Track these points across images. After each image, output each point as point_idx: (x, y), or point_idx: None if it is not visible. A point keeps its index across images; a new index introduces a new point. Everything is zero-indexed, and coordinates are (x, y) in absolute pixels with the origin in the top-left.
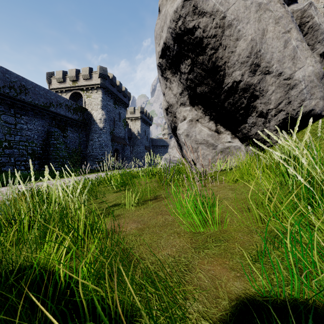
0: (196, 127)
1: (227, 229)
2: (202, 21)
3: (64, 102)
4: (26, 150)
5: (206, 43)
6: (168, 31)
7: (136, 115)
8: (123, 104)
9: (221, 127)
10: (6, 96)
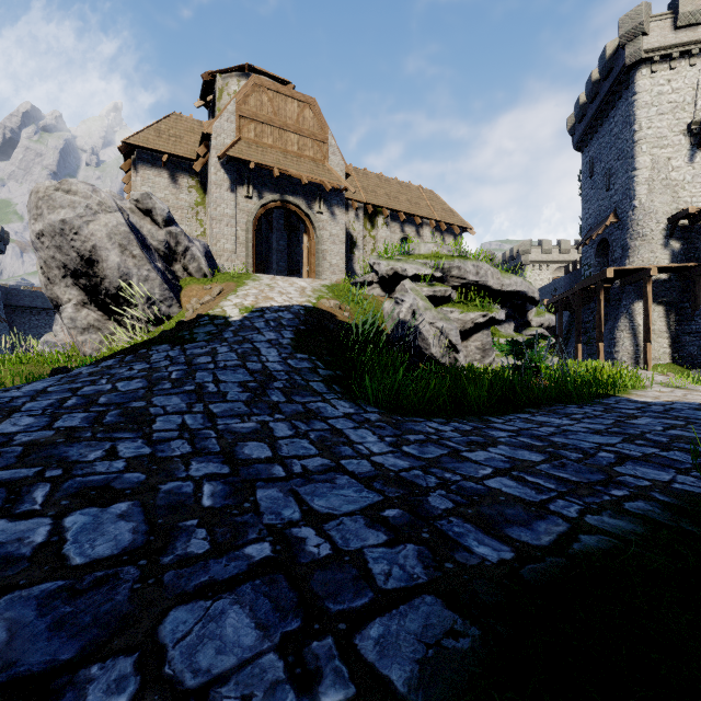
0: (83, 312)
1: None
2: (79, 239)
3: None
4: None
5: (84, 254)
6: (46, 227)
7: None
8: None
9: (107, 316)
10: None
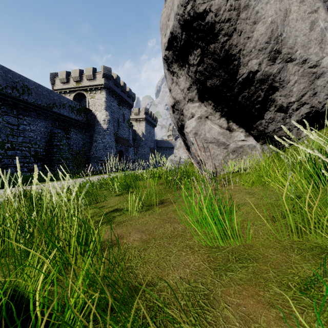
0: (206, 124)
1: (252, 243)
2: (215, 3)
3: (67, 102)
4: (28, 151)
5: (219, 29)
6: (175, 18)
7: (140, 116)
8: (127, 105)
9: (234, 124)
10: (9, 97)
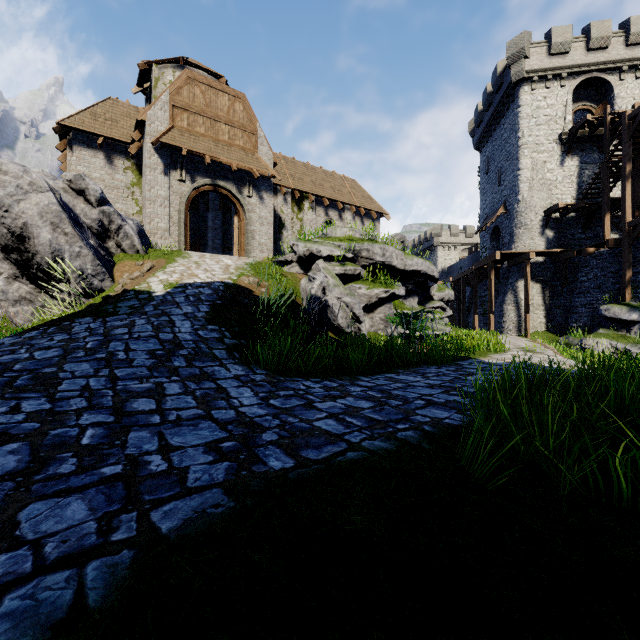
0: (14, 285)
1: None
2: (9, 216)
3: None
4: None
5: (15, 230)
6: None
7: None
8: None
9: (40, 289)
10: None
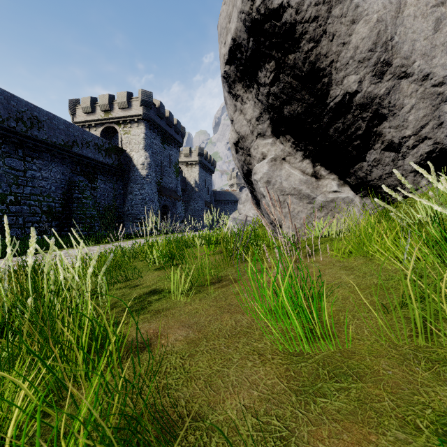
0: (282, 169)
1: (353, 349)
2: None
3: (93, 139)
4: (39, 206)
5: (301, 32)
6: (239, 17)
7: (193, 158)
8: (174, 143)
9: (323, 169)
10: (12, 132)
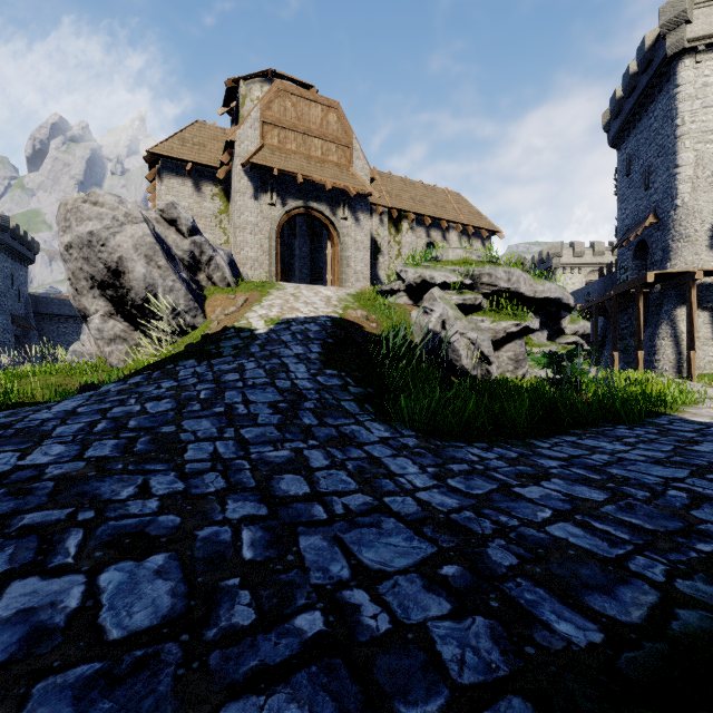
0: (109, 323)
1: None
2: (106, 250)
3: None
4: None
5: (111, 265)
6: (74, 239)
7: None
8: None
9: (133, 326)
10: None
